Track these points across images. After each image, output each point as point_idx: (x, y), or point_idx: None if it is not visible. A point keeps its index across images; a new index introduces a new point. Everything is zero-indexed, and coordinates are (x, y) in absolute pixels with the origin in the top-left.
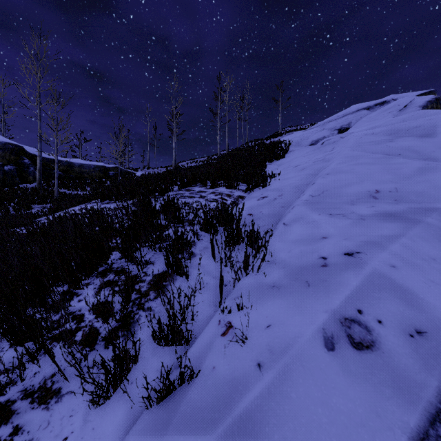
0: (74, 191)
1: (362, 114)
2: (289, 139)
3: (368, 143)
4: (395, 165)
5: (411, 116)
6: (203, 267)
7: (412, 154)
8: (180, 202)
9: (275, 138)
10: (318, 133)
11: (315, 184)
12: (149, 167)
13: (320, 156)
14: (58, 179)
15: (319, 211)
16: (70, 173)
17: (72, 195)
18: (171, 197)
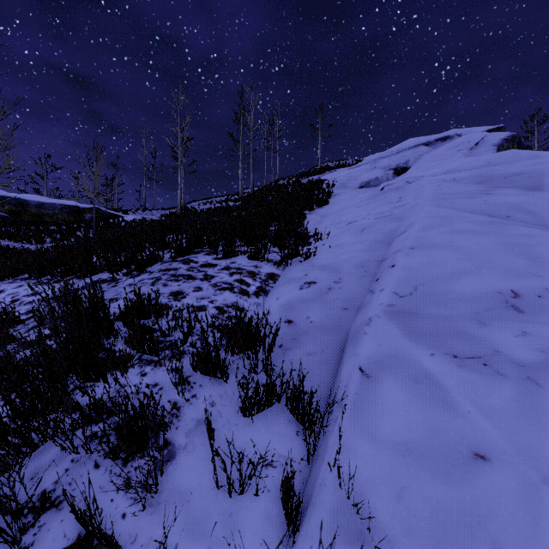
0: (24, 244)
1: (421, 151)
2: (332, 178)
3: (455, 195)
4: (519, 239)
5: (499, 158)
6: (187, 503)
7: (526, 216)
8: (168, 290)
9: (313, 176)
10: (368, 172)
11: (398, 268)
12: (146, 209)
13: (384, 209)
14: (1, 225)
15: (426, 341)
16: (22, 216)
17: (19, 251)
18: (154, 277)
